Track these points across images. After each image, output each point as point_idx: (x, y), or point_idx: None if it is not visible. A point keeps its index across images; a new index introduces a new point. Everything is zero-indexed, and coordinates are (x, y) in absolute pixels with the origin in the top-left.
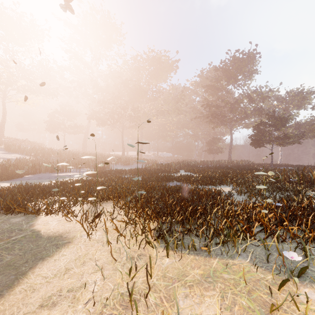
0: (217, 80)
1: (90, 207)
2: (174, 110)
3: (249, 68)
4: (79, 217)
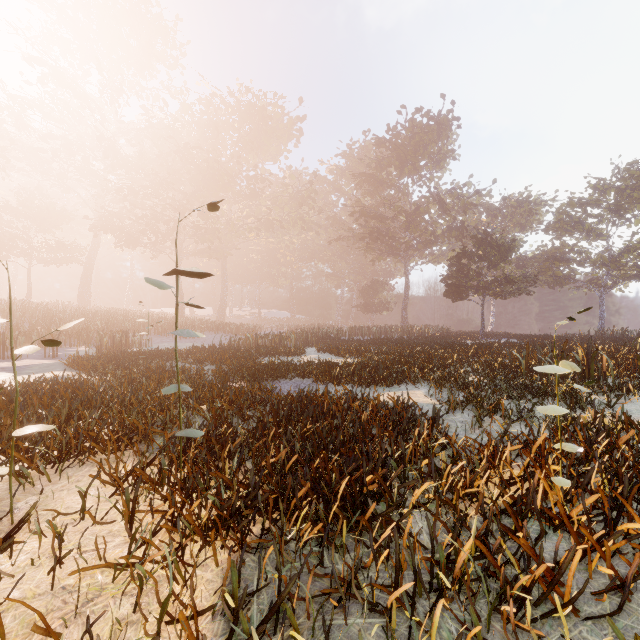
0: (380, 166)
1: None
2: (294, 221)
3: (439, 147)
4: None
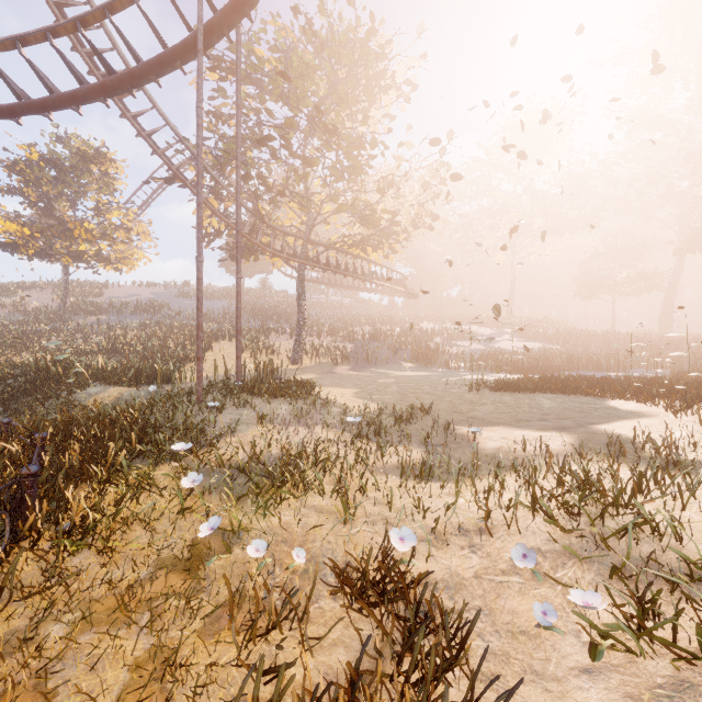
0: None
1: (677, 399)
2: None
3: None
4: (661, 407)
